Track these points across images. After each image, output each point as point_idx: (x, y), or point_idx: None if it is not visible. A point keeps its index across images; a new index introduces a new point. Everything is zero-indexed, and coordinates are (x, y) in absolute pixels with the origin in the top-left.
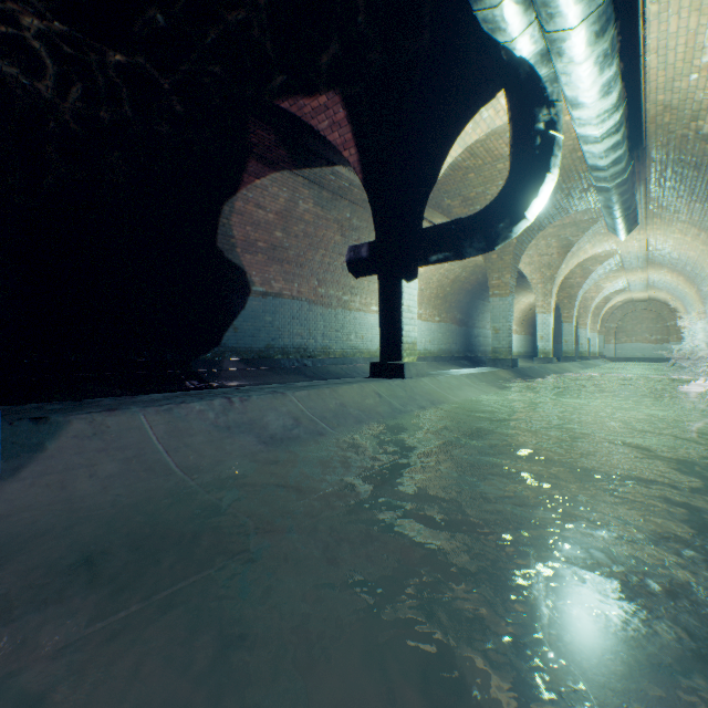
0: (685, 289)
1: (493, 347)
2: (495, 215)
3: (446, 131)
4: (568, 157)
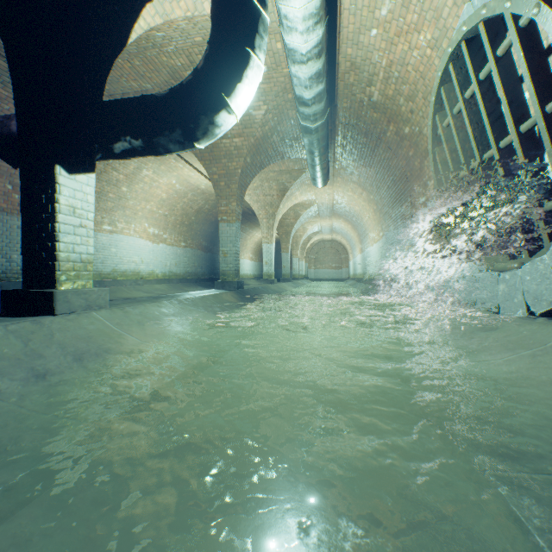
0: (351, 234)
1: (223, 270)
2: (191, 92)
3: None
4: (281, 96)
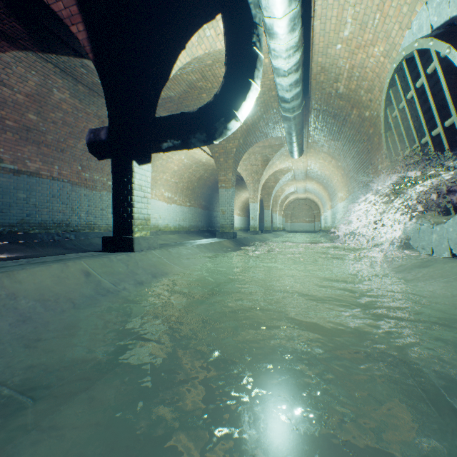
0: (323, 193)
1: (222, 224)
2: (213, 110)
3: (174, 33)
4: (267, 94)
